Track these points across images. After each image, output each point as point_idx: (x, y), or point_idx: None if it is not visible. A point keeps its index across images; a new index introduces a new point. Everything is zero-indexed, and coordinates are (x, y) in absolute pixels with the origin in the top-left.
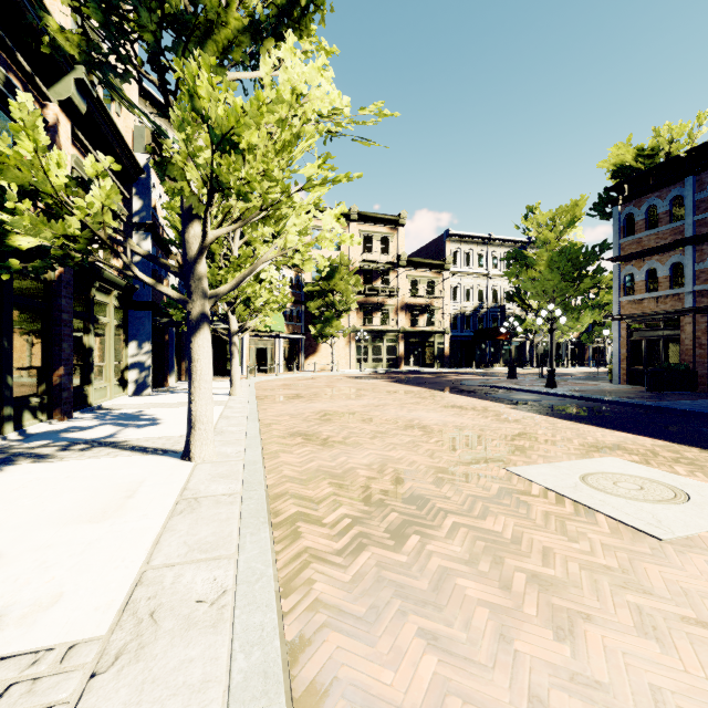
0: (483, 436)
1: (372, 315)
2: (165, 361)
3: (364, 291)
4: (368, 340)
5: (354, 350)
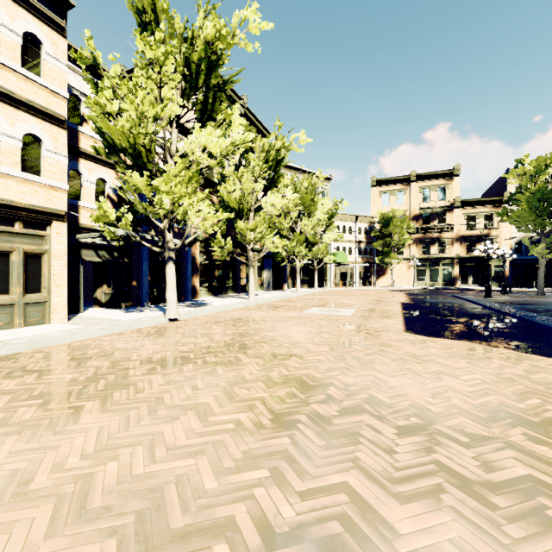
0: (340, 305)
1: (429, 247)
2: (282, 278)
3: (422, 230)
4: (426, 265)
5: (413, 272)
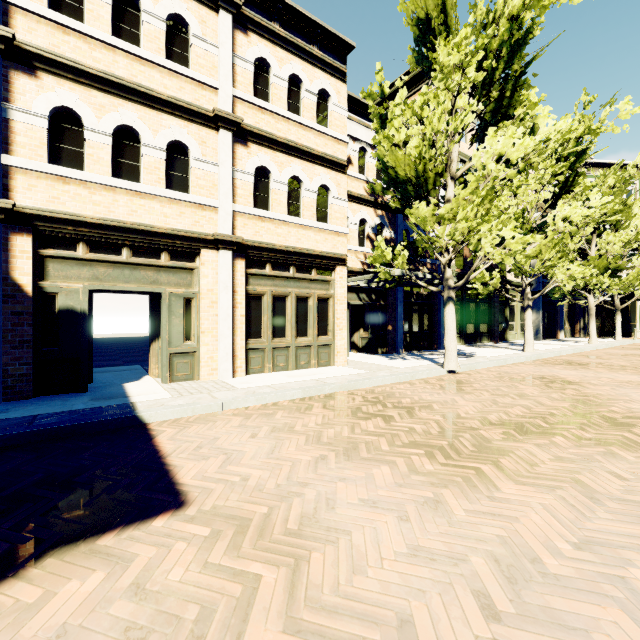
0: None
1: None
2: (556, 323)
3: None
4: None
5: None
